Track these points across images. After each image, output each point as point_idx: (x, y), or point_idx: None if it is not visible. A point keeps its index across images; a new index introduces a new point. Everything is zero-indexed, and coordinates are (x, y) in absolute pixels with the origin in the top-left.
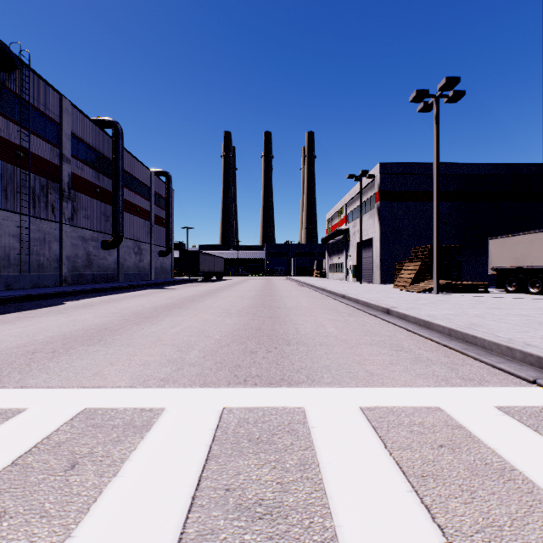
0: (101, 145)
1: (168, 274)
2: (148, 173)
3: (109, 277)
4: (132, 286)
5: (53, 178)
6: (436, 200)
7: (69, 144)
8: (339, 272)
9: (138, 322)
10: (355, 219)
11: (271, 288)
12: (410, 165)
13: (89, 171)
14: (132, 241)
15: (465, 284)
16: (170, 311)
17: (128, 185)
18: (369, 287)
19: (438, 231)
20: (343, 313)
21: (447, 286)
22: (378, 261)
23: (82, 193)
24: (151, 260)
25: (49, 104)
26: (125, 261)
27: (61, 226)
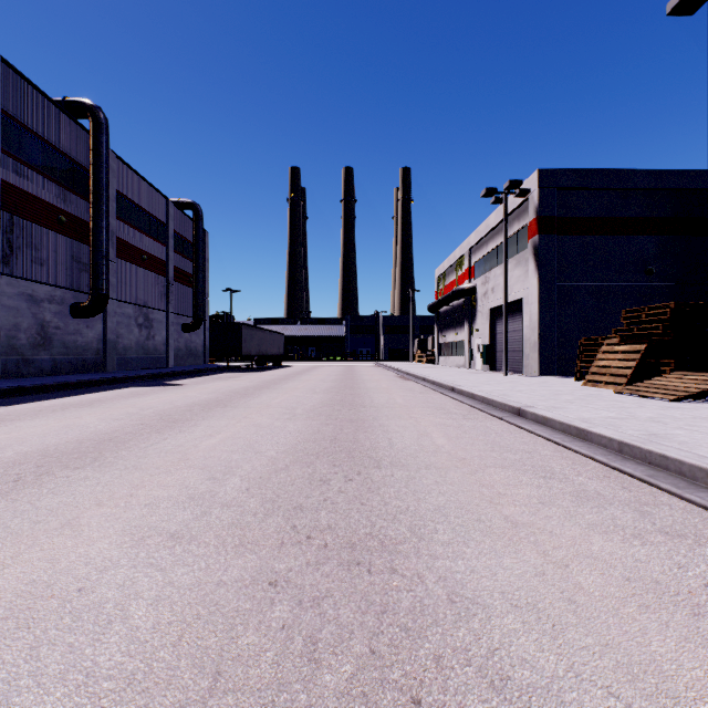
0: (70, 144)
1: (199, 358)
2: (162, 202)
3: (88, 363)
4: (113, 380)
5: None
6: None
7: None
8: (458, 356)
9: None
10: (486, 271)
11: (353, 385)
12: (590, 172)
13: (44, 184)
14: (134, 306)
15: None
16: (20, 489)
17: (126, 217)
18: (534, 383)
19: None
20: (609, 505)
21: None
22: (536, 337)
23: (29, 220)
24: (168, 337)
25: None
26: (121, 338)
27: None
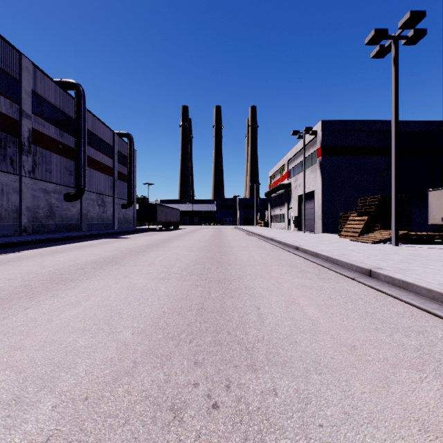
0: (64, 105)
1: (130, 224)
2: (111, 134)
3: (73, 226)
4: (90, 235)
5: (11, 132)
6: (395, 146)
7: (29, 101)
8: (281, 222)
9: (36, 293)
10: (296, 174)
11: (220, 238)
12: (350, 122)
13: (51, 128)
14: (96, 194)
15: (422, 235)
16: (99, 270)
17: (92, 143)
18: (315, 236)
19: (396, 179)
20: (308, 273)
21: (402, 237)
22: (321, 212)
23: (44, 148)
24: (114, 212)
25: (7, 61)
26: (89, 212)
27: (20, 179)
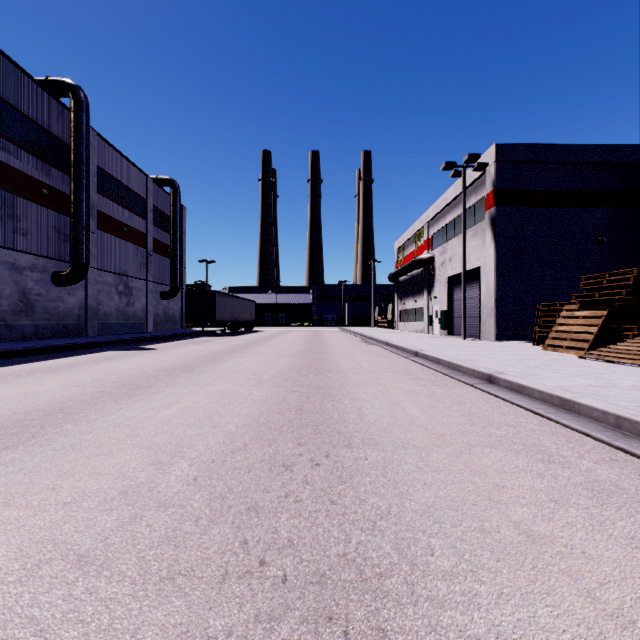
0: (52, 121)
1: (176, 324)
2: (142, 178)
3: (69, 328)
4: (91, 344)
5: None
6: None
7: None
8: (416, 321)
9: None
10: (443, 242)
11: (319, 349)
12: (544, 147)
13: (26, 159)
14: (114, 275)
15: None
16: None
17: (107, 191)
18: (494, 347)
19: None
20: (639, 504)
21: None
22: (493, 304)
23: (11, 192)
24: (147, 304)
25: None
26: (101, 305)
27: None
